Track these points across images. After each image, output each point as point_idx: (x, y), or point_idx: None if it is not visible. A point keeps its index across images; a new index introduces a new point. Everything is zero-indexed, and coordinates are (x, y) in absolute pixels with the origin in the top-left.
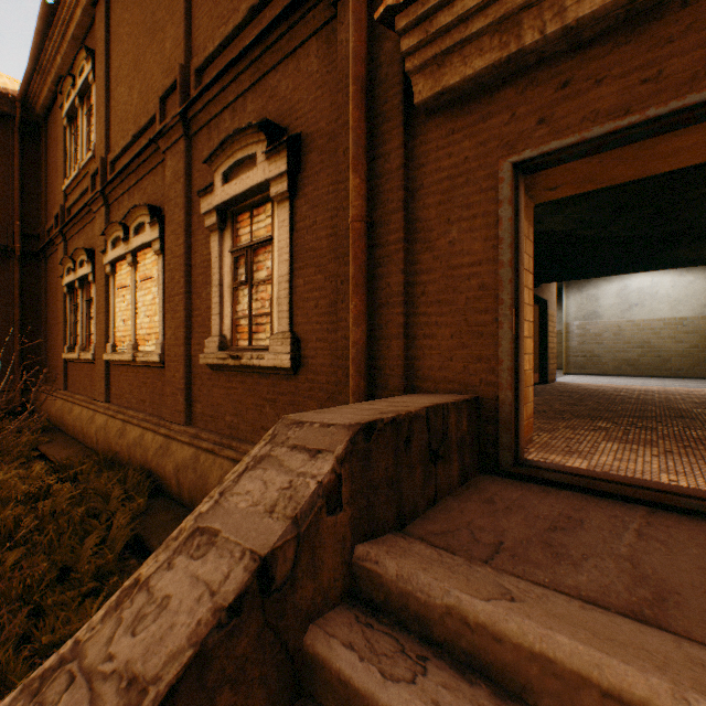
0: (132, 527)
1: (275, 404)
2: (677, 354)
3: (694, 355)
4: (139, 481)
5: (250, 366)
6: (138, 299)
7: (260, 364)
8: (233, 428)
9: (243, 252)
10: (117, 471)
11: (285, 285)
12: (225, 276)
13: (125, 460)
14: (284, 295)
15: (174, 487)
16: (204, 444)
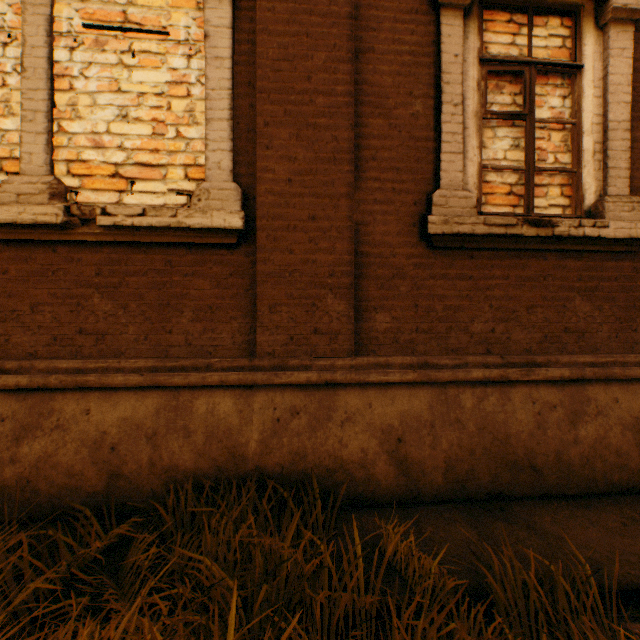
0: (474, 586)
1: (592, 294)
2: None
3: None
4: (275, 505)
5: (558, 240)
6: (63, 68)
7: (601, 234)
8: (493, 342)
9: (518, 67)
10: (133, 519)
11: (623, 134)
12: (469, 94)
13: (75, 493)
14: (620, 146)
15: (384, 477)
16: (474, 372)
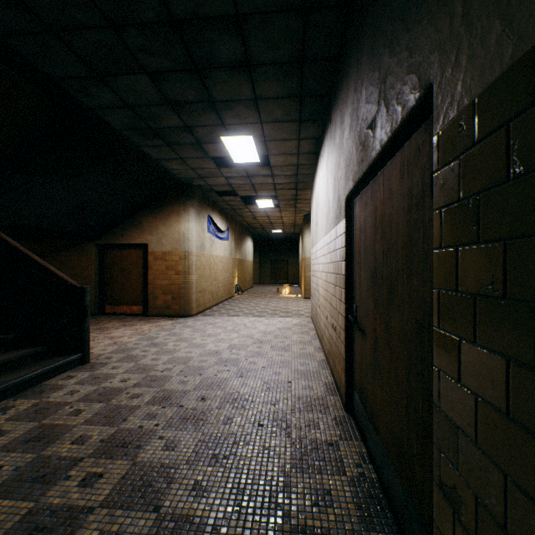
0: None
1: None
2: (322, 306)
3: (324, 311)
4: None
5: None
6: None
7: None
8: None
9: None
10: None
11: None
12: None
13: None
14: None
15: None
16: None
